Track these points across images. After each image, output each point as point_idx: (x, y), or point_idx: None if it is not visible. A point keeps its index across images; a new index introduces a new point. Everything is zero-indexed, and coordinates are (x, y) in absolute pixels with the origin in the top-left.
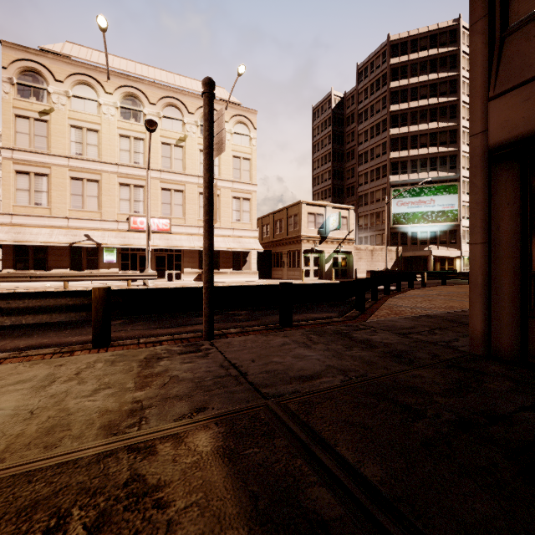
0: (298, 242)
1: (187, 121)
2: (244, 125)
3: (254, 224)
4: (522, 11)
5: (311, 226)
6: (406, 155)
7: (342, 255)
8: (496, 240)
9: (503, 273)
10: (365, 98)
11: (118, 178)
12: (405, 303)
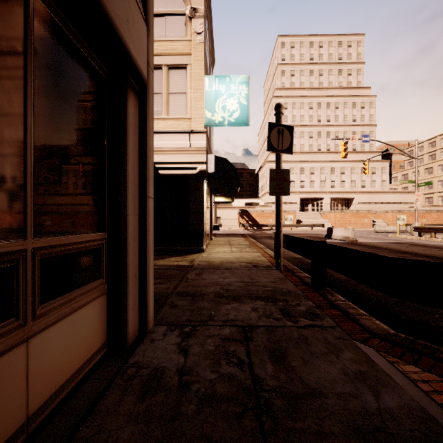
0: None
1: None
2: None
3: None
4: None
5: None
6: None
7: None
8: None
9: None
10: None
11: None
12: None
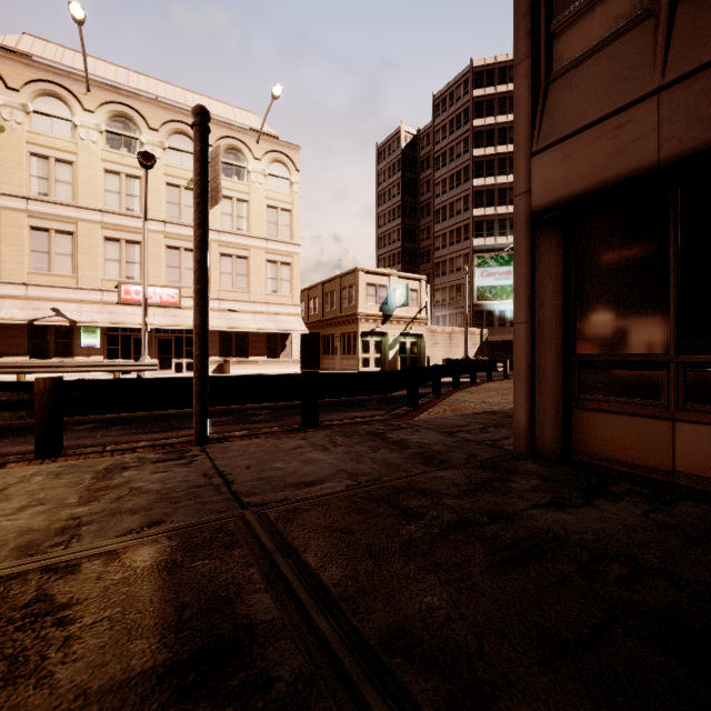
0: (355, 322)
1: None
2: (283, 165)
3: (296, 297)
4: (566, 55)
5: (371, 300)
6: (493, 213)
7: (411, 339)
8: (540, 319)
9: (547, 358)
10: (443, 137)
11: (102, 230)
12: (472, 397)
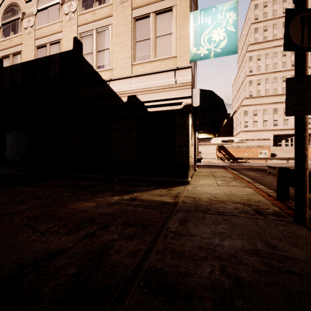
0: None
1: None
2: None
3: None
4: None
5: None
6: None
7: None
8: None
9: None
10: None
11: None
12: None
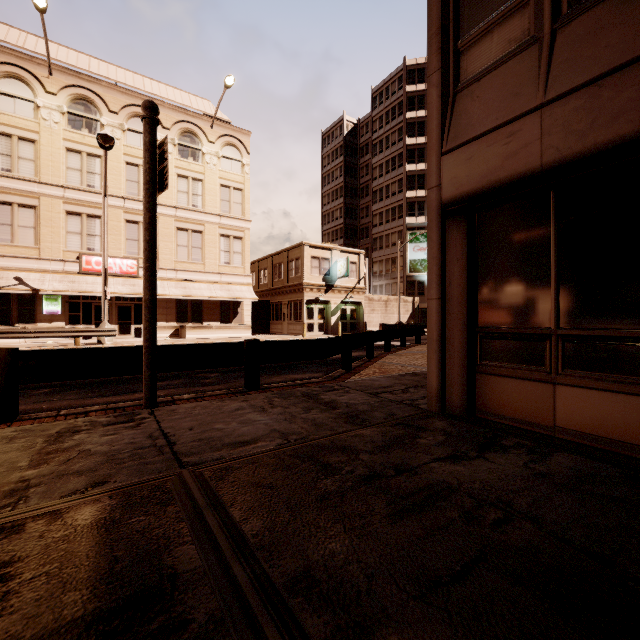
0: (300, 291)
1: (161, 138)
2: (235, 148)
3: (247, 268)
4: (470, 70)
5: (315, 272)
6: (423, 195)
7: (351, 306)
8: (449, 296)
9: (454, 329)
10: (380, 127)
11: (64, 204)
12: (400, 360)
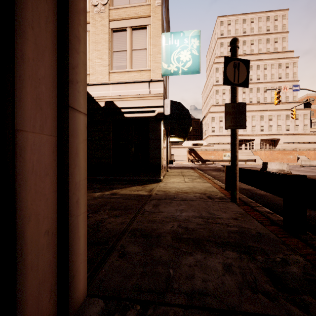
0: None
1: None
2: None
3: None
4: None
5: None
6: None
7: None
8: None
9: None
10: None
11: None
12: None
